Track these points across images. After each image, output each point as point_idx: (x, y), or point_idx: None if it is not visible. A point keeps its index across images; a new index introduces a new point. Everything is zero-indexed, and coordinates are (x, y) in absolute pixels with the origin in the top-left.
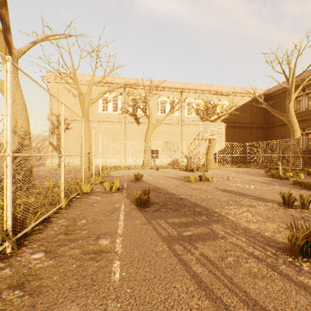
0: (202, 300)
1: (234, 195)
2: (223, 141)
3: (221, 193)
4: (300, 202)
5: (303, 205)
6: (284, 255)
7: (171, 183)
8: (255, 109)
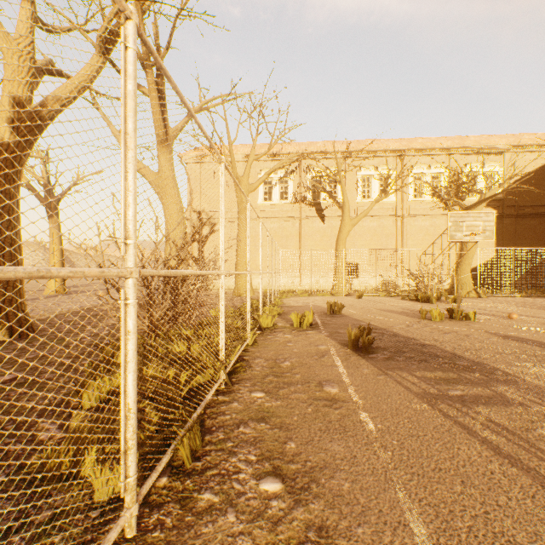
0: (506, 466)
1: (529, 346)
2: (490, 244)
3: (501, 340)
4: None
5: None
6: None
7: (396, 320)
8: None
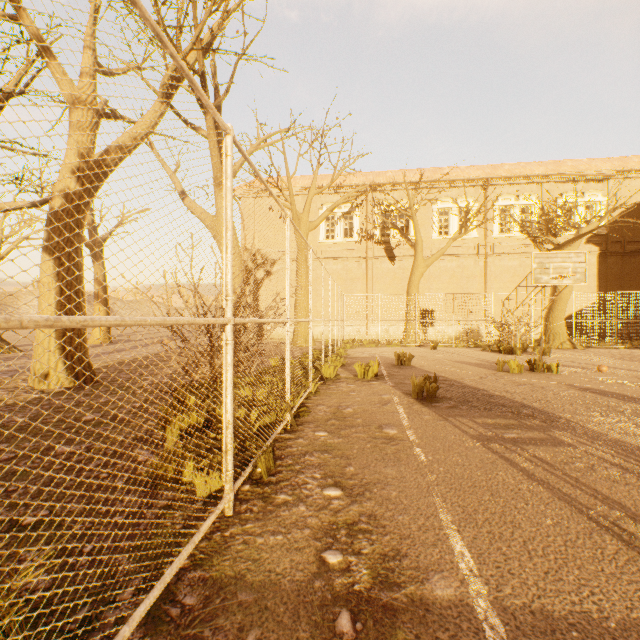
0: (534, 486)
1: (606, 398)
2: (591, 287)
3: (578, 392)
4: None
5: None
6: None
7: (469, 372)
8: None
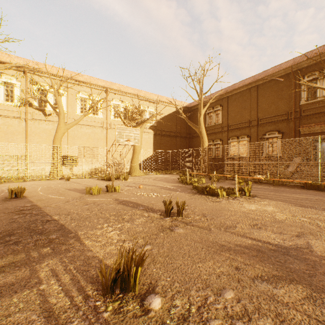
0: None
1: (126, 207)
2: (151, 148)
3: (115, 205)
4: (177, 209)
5: (179, 212)
6: (99, 296)
7: (65, 198)
8: (179, 120)
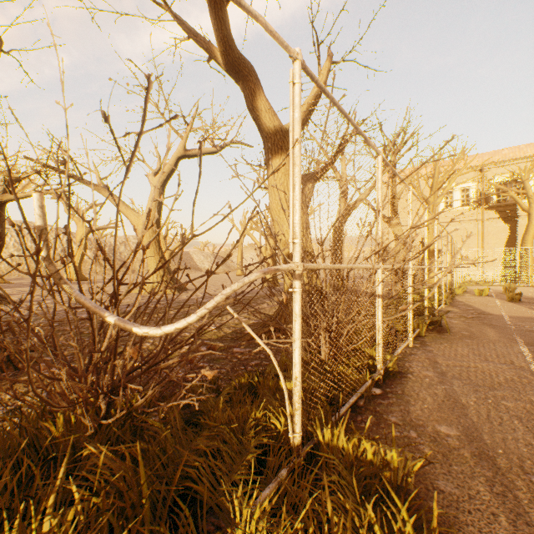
0: None
1: None
2: None
3: None
4: None
5: None
6: None
7: None
8: None
